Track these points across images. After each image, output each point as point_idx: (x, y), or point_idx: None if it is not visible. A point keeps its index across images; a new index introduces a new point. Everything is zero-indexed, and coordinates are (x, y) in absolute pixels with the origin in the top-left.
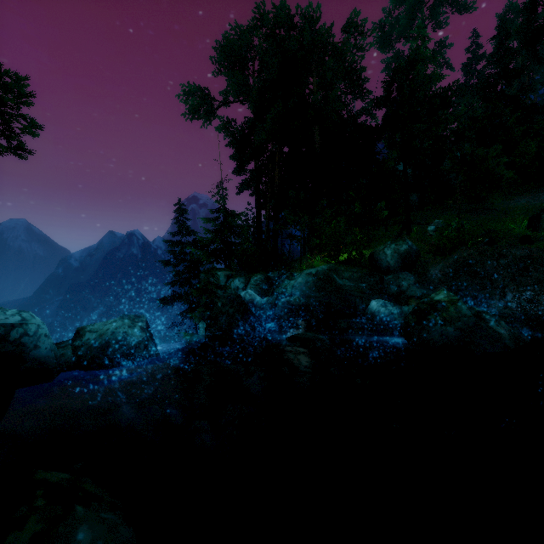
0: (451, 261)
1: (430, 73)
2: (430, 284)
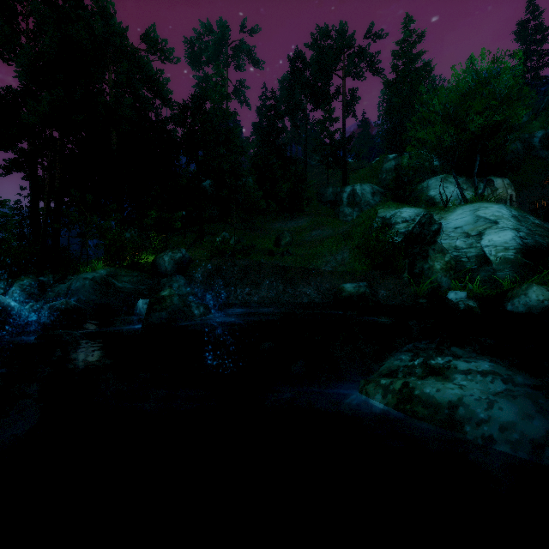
0: (208, 267)
1: (225, 109)
2: (195, 285)
